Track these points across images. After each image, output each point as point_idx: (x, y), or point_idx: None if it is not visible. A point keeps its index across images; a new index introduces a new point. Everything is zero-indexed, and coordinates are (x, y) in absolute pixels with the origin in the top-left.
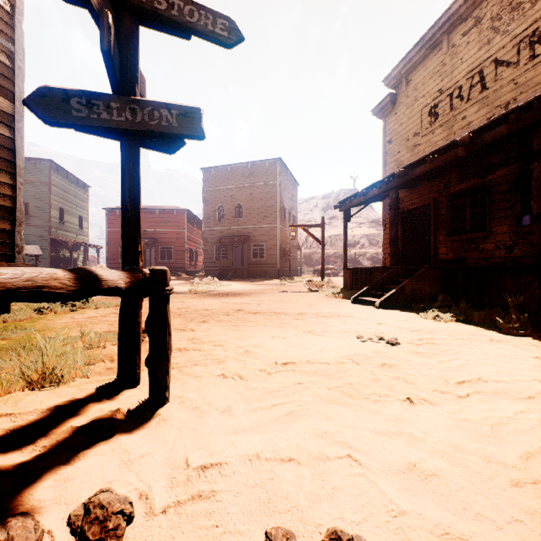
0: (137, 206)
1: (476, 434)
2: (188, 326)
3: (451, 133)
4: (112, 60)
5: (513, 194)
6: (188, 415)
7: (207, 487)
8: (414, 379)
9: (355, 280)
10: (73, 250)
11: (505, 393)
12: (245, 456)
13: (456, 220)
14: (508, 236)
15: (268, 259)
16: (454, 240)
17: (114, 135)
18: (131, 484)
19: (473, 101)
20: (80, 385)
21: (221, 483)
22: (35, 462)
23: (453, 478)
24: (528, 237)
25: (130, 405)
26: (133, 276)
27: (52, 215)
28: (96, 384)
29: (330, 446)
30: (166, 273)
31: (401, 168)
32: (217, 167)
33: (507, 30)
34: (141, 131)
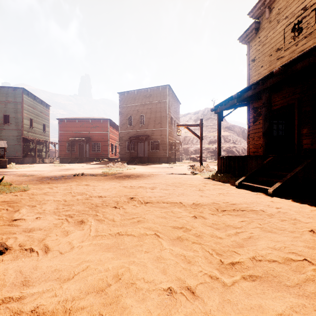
0: None
1: None
2: (47, 238)
3: None
4: None
5: None
6: None
7: None
8: None
9: (228, 165)
10: (39, 145)
11: None
12: None
13: None
14: None
15: (161, 151)
16: None
17: None
18: None
19: None
20: None
21: None
22: None
23: None
24: None
25: None
26: None
27: (24, 123)
28: None
29: None
30: None
31: (281, 66)
32: (128, 92)
33: None
34: None
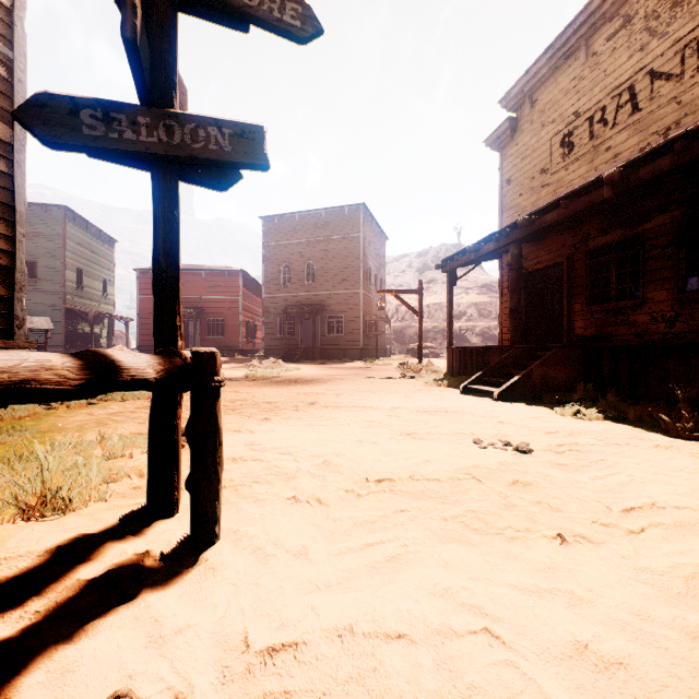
0: (174, 263)
1: (665, 593)
2: (245, 426)
3: (591, 169)
4: (139, 53)
5: (675, 250)
6: (247, 560)
7: (277, 685)
8: (562, 505)
9: (463, 362)
10: (94, 323)
11: (694, 526)
12: (332, 630)
13: (597, 283)
14: (668, 304)
15: (348, 335)
16: (595, 310)
17: (143, 164)
18: (162, 680)
19: (621, 127)
20: (95, 512)
21: (299, 678)
22: (20, 640)
23: (649, 669)
24: (696, 307)
25: (164, 544)
26: (167, 362)
27: (68, 277)
28: (118, 511)
29: (455, 612)
30: (216, 357)
31: (526, 215)
32: (282, 216)
33: (667, 32)
34: (180, 157)
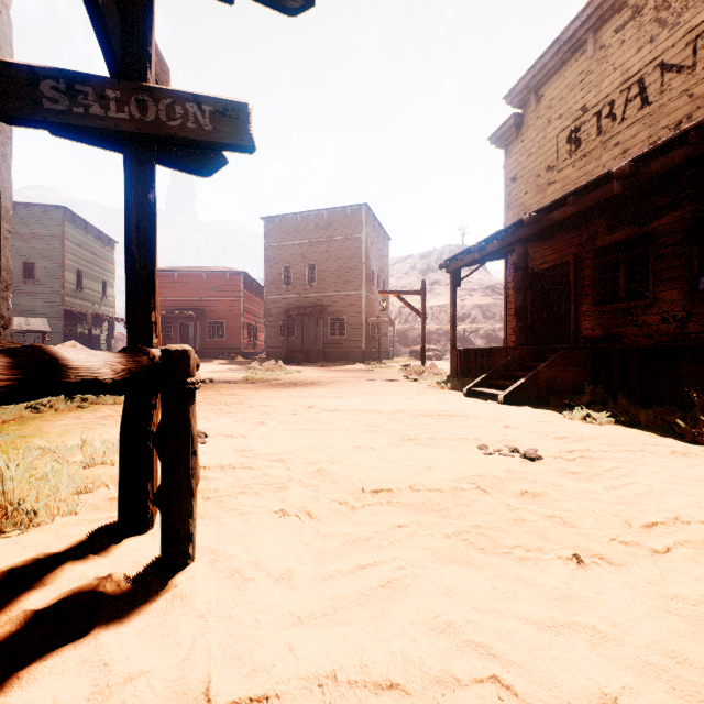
0: (149, 252)
1: (702, 627)
2: (238, 431)
3: (599, 165)
4: (102, 14)
5: (687, 247)
6: (222, 586)
7: None
8: (577, 520)
9: (467, 364)
10: (94, 325)
11: None
12: (312, 678)
13: (605, 283)
14: (680, 304)
15: (350, 338)
16: (603, 311)
17: (115, 144)
18: None
19: (630, 122)
20: (61, 528)
21: None
22: None
23: None
24: None
25: (132, 566)
26: (130, 361)
27: (67, 279)
28: (87, 526)
29: (458, 653)
30: (189, 356)
31: (532, 212)
32: (283, 216)
33: (678, 23)
34: (155, 136)
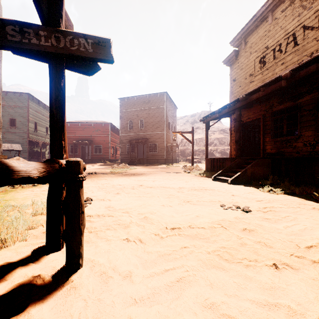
0: (61, 112)
1: None
2: (107, 197)
3: (274, 73)
4: None
5: (316, 111)
6: (96, 281)
7: None
8: (272, 244)
9: (213, 165)
10: (42, 147)
11: None
12: None
13: (277, 128)
14: (312, 138)
15: (159, 153)
16: (276, 140)
17: (44, 59)
18: None
19: (289, 53)
20: (18, 248)
21: None
22: None
23: None
24: None
25: (51, 269)
26: (49, 167)
27: (30, 126)
28: (31, 247)
29: None
30: (80, 163)
31: (244, 95)
32: (128, 97)
33: (311, 7)
34: (64, 54)
